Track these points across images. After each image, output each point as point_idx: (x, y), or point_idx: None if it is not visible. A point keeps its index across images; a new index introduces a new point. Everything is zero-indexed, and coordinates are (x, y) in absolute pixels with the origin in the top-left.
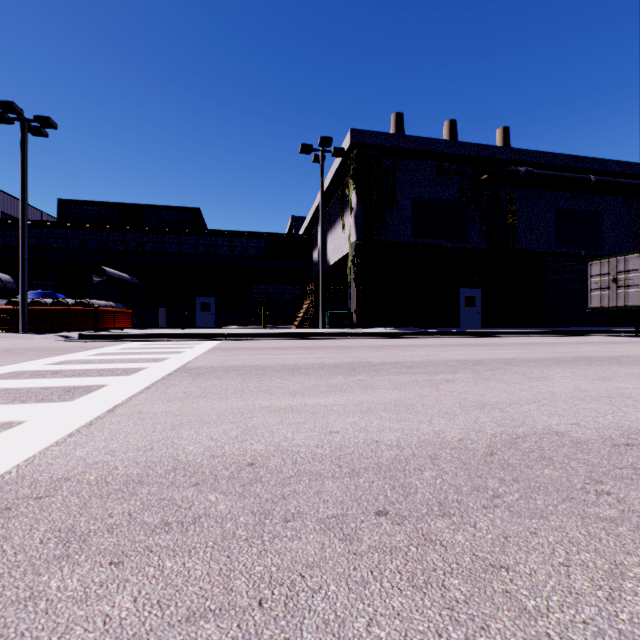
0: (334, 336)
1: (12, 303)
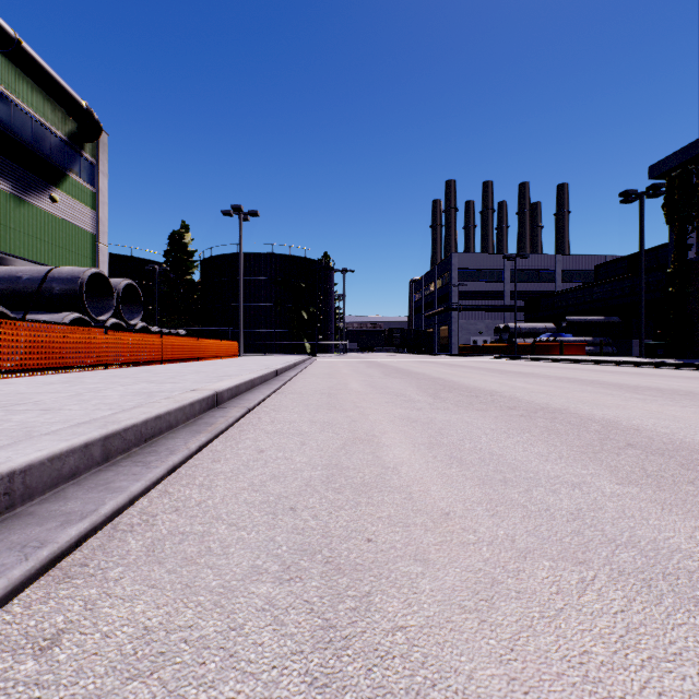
0: (562, 361)
1: (536, 341)
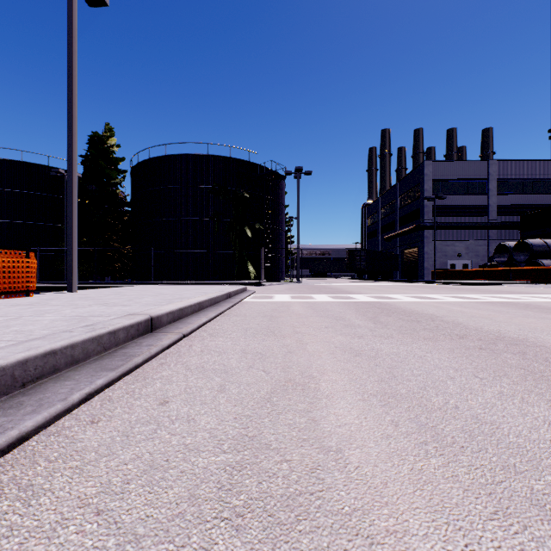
0: None
1: None
